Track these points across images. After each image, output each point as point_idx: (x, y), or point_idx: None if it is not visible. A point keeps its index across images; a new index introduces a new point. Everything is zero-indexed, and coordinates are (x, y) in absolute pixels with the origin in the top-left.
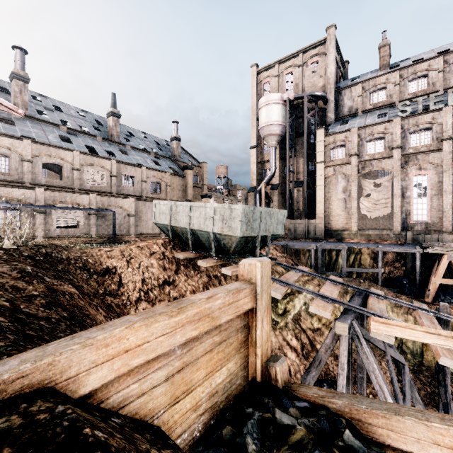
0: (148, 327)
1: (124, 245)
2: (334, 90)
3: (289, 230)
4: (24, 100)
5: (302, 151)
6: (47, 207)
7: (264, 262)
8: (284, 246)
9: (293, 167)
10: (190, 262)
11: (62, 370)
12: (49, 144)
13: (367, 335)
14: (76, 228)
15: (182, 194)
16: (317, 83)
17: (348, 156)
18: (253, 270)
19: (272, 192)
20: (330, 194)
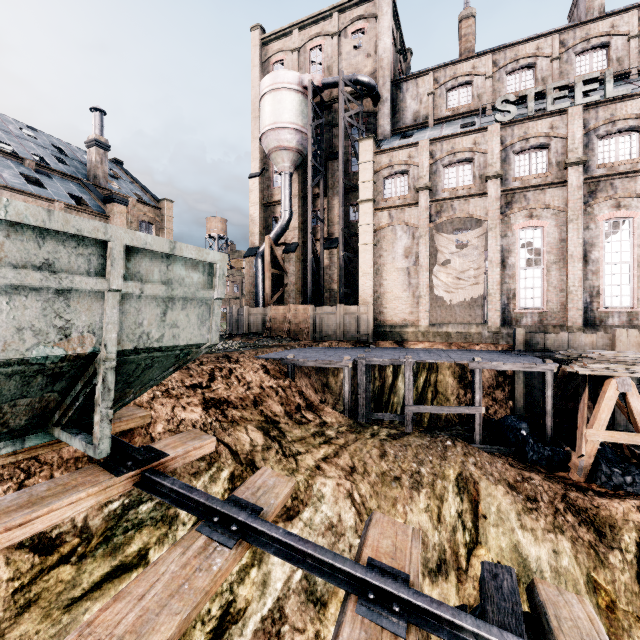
0: None
1: None
2: (390, 80)
3: (311, 325)
4: None
5: (338, 186)
6: None
7: None
8: (288, 362)
9: (321, 212)
10: None
11: None
12: None
13: None
14: None
15: None
16: (362, 66)
17: (414, 191)
18: None
19: (287, 256)
20: (383, 259)
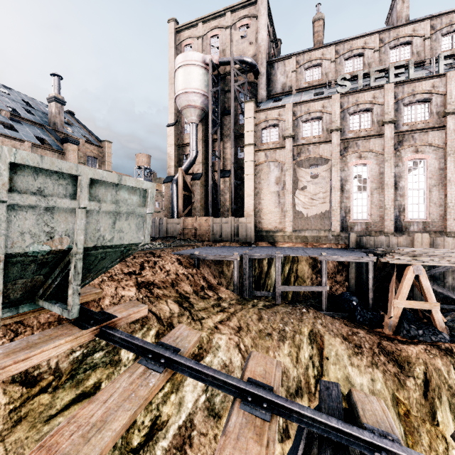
0: None
1: None
2: (266, 61)
3: (211, 231)
4: None
5: (230, 133)
6: None
7: None
8: (195, 256)
9: (218, 151)
10: None
11: None
12: None
13: None
14: None
15: None
16: (247, 51)
17: (282, 138)
18: None
19: (194, 182)
20: (261, 185)
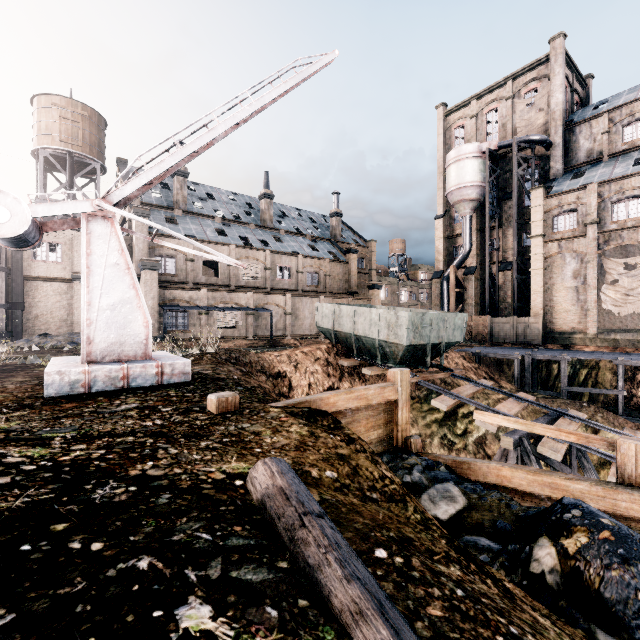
0: (338, 396)
1: (288, 350)
2: (562, 128)
3: (488, 331)
4: (184, 196)
5: (511, 220)
6: (212, 309)
7: (404, 371)
8: (476, 354)
9: (497, 243)
10: (354, 369)
11: (312, 404)
12: (208, 241)
13: (540, 454)
14: (234, 329)
15: (345, 284)
16: (535, 120)
17: (582, 225)
18: (396, 376)
19: (467, 278)
20: (552, 280)
